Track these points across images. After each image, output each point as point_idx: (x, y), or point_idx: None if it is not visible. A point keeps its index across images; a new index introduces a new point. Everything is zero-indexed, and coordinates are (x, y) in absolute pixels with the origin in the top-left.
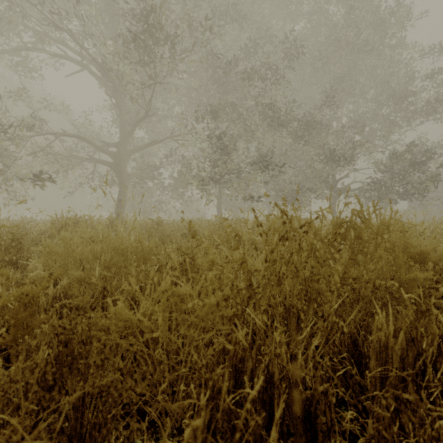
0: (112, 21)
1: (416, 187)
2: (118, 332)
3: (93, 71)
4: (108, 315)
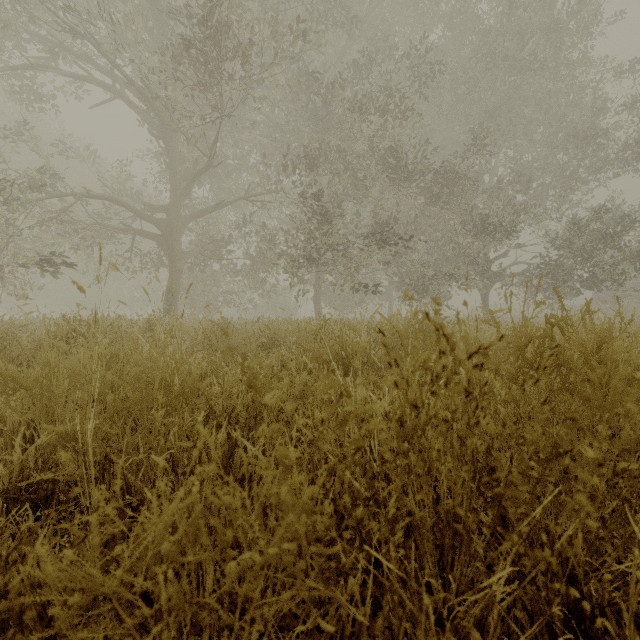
0: (159, 26)
1: (608, 271)
2: (90, 590)
3: (130, 100)
4: (64, 558)
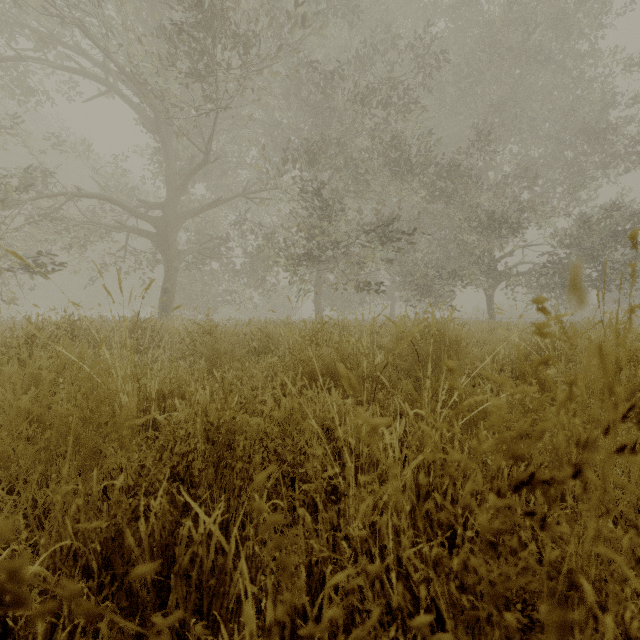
0: (153, 17)
1: (619, 270)
2: None
3: (124, 94)
4: None
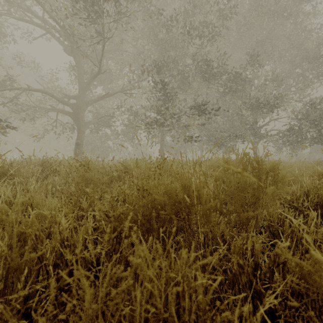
0: None
1: None
2: None
3: (54, 35)
4: None
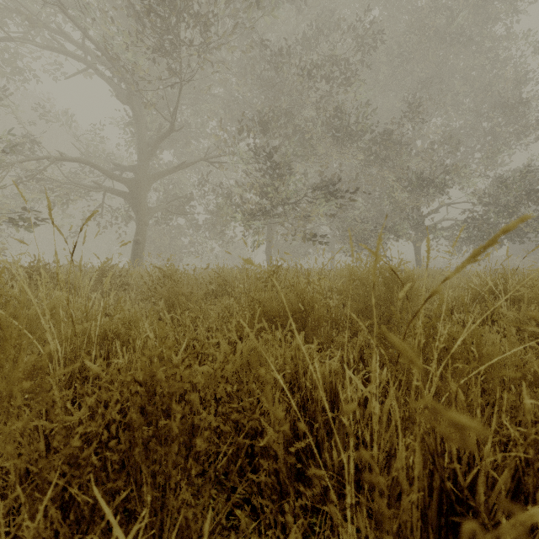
0: (126, 3)
1: (532, 225)
2: None
3: (101, 71)
4: None
